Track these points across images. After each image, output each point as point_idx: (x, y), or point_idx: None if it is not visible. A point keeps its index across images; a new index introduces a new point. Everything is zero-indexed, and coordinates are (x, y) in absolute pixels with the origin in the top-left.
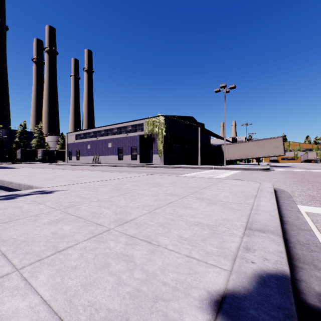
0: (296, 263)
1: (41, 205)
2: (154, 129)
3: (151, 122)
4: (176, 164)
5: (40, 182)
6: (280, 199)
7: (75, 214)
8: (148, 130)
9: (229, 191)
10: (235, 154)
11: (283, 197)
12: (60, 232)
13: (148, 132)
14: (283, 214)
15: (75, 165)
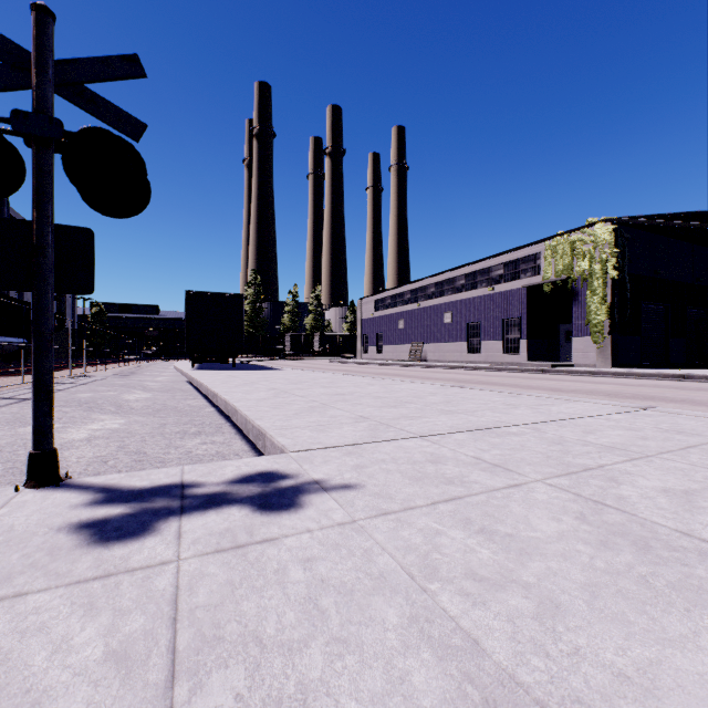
0: None
1: None
2: (576, 264)
3: (564, 245)
4: (652, 365)
5: (288, 420)
6: None
7: None
8: (554, 269)
9: None
10: None
11: None
12: None
13: (554, 275)
14: None
15: (376, 364)
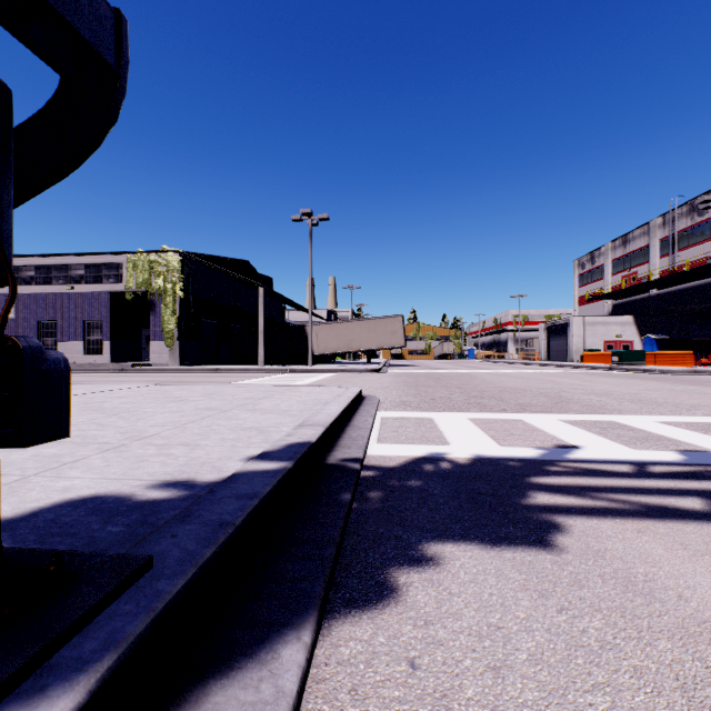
0: (336, 448)
1: None
2: (154, 280)
3: (144, 262)
4: (209, 363)
5: None
6: (362, 407)
7: None
8: (136, 281)
9: (297, 400)
10: (331, 343)
11: (368, 404)
12: (47, 454)
13: (136, 286)
14: (353, 420)
15: None
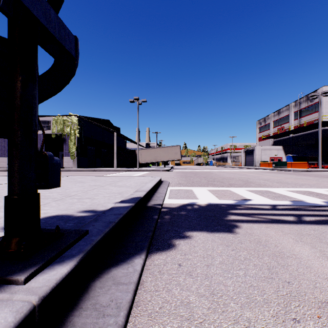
0: (151, 200)
1: None
2: (65, 129)
3: (61, 120)
4: (91, 167)
5: None
6: (162, 185)
7: None
8: (57, 129)
9: (133, 182)
10: (147, 158)
11: (164, 184)
12: None
13: (57, 131)
14: (158, 190)
15: None
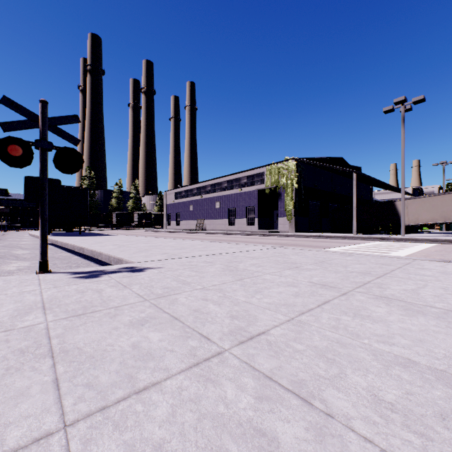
0: None
1: (126, 291)
2: (280, 179)
3: (275, 169)
4: (314, 231)
5: (131, 255)
6: None
7: (169, 312)
8: (270, 181)
9: (440, 286)
10: (423, 215)
11: None
12: (144, 345)
13: (270, 184)
14: None
15: (175, 232)
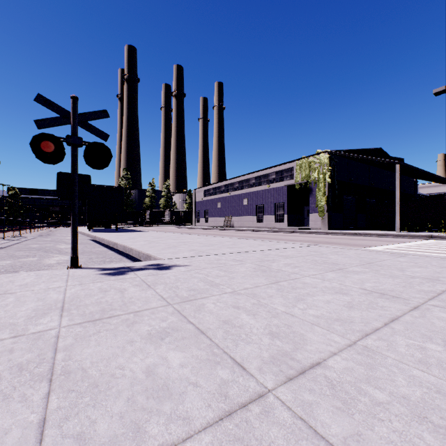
0: None
1: (149, 291)
2: (311, 174)
3: (305, 164)
4: (349, 228)
5: (160, 251)
6: None
7: (194, 322)
8: (301, 176)
9: None
10: None
11: None
12: (161, 372)
13: (301, 179)
14: None
15: (204, 228)
